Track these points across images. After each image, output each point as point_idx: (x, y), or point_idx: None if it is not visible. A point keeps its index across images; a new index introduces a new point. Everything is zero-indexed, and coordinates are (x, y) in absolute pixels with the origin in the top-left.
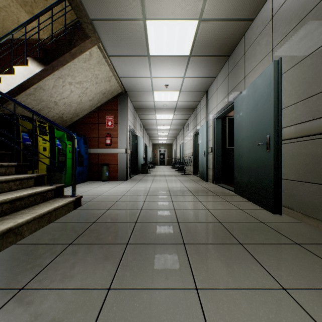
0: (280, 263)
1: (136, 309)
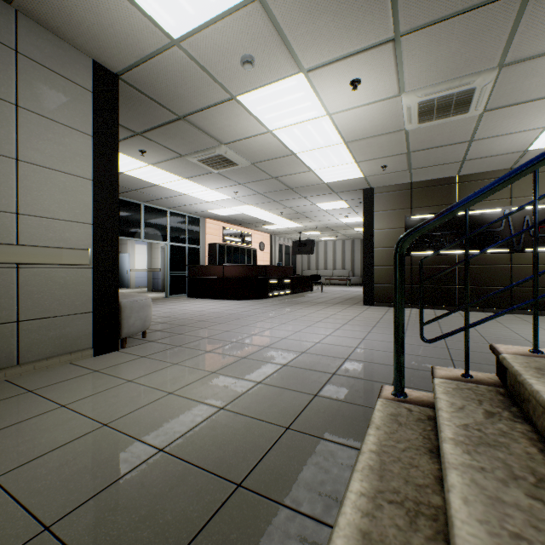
0: (12, 415)
1: (159, 428)
